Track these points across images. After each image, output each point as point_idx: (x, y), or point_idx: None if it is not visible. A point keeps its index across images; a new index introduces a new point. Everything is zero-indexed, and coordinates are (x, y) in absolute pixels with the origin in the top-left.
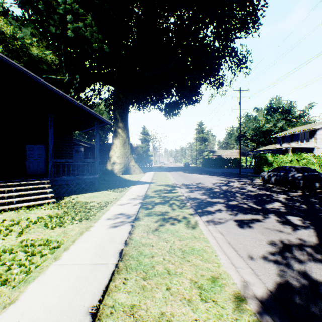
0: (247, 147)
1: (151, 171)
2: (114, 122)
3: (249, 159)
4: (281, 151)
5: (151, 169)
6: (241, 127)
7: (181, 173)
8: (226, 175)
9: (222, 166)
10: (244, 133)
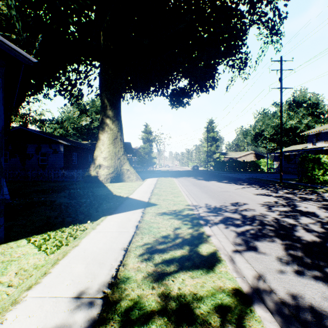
0: (265, 147)
1: (153, 177)
2: (100, 109)
3: (269, 162)
4: (315, 151)
5: (154, 173)
6: (259, 124)
7: (194, 180)
8: (261, 185)
9: (237, 170)
10: (262, 132)
